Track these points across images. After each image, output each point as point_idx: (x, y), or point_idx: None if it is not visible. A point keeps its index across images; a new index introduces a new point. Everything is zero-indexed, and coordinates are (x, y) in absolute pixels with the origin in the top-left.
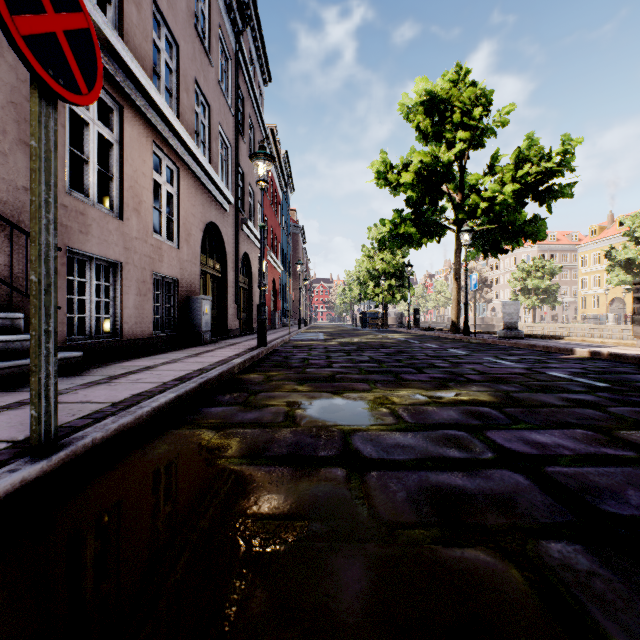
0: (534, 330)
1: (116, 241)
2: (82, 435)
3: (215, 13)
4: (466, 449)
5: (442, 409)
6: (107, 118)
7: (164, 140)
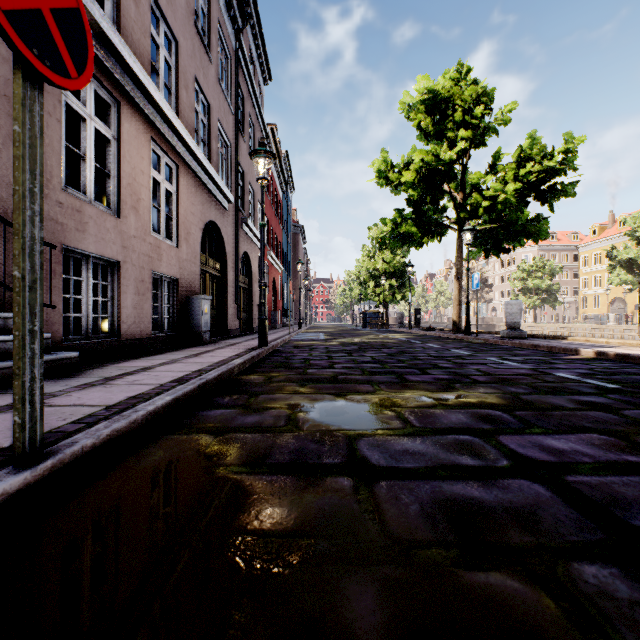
0: (535, 330)
1: (114, 239)
2: (71, 442)
3: (215, 10)
4: (479, 456)
5: (450, 412)
6: (105, 114)
7: (163, 137)
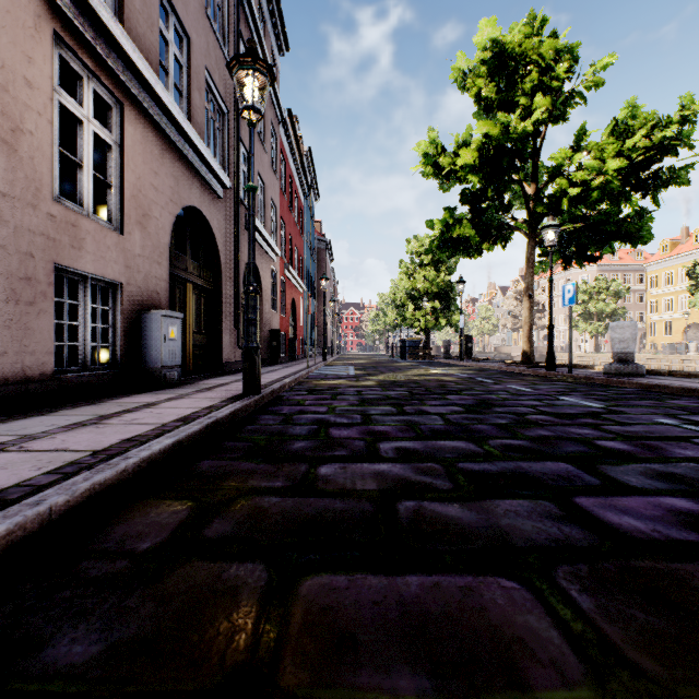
0: (597, 361)
1: None
2: None
3: None
4: None
5: None
6: None
7: (85, 43)
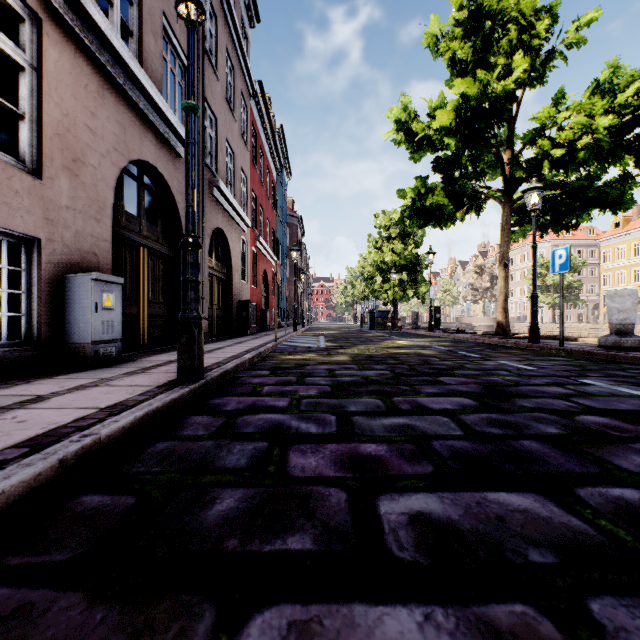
0: (555, 331)
1: None
2: None
3: None
4: None
5: None
6: None
7: None
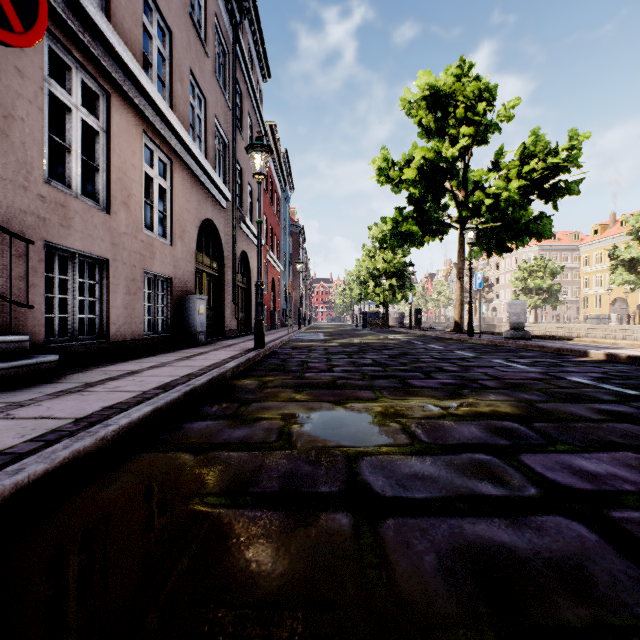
0: (536, 330)
1: (102, 236)
2: (17, 468)
3: (211, 3)
4: (501, 482)
5: (461, 424)
6: (93, 105)
7: (156, 131)
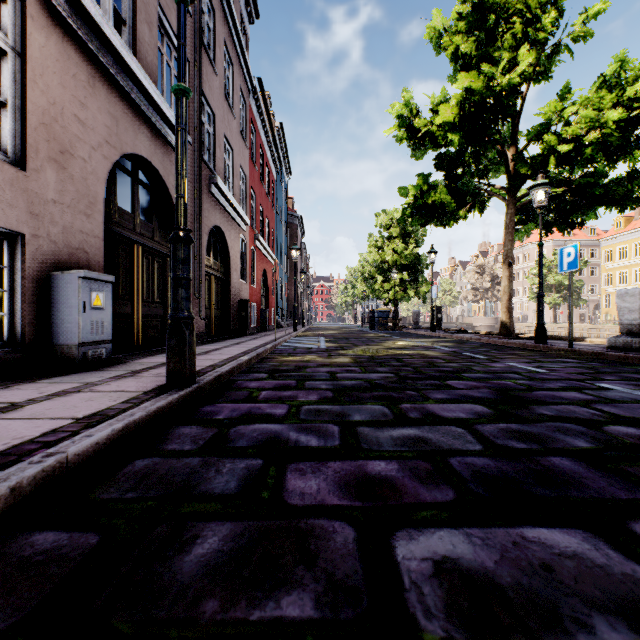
0: (556, 331)
1: None
2: None
3: None
4: None
5: None
6: None
7: None
